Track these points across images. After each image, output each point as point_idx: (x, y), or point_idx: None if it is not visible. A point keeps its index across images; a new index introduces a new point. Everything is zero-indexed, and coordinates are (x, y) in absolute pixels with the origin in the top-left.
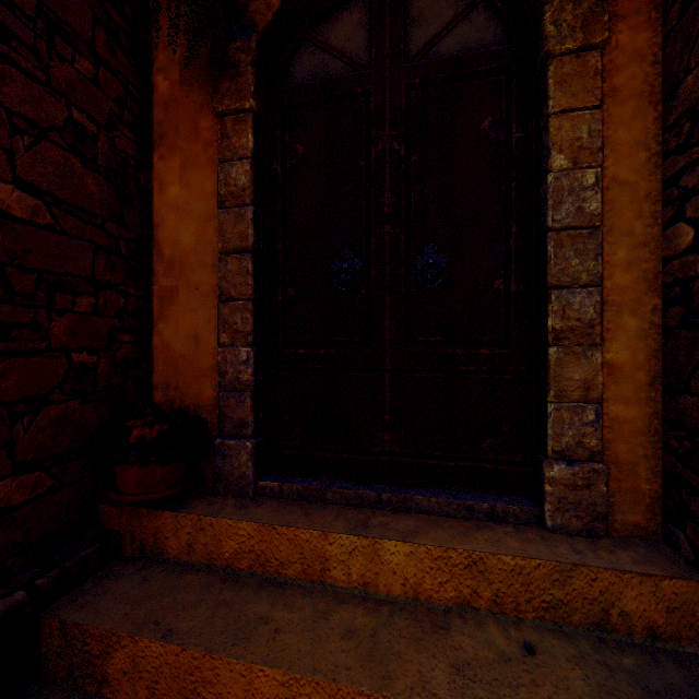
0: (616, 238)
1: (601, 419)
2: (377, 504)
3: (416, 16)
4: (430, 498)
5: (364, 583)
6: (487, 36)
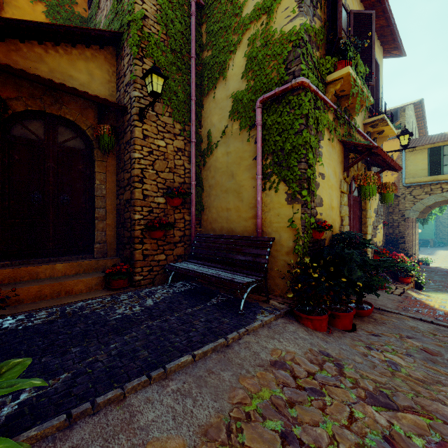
0: (109, 199)
1: (106, 234)
2: (49, 261)
3: (60, 132)
4: (66, 257)
5: (50, 276)
6: (81, 146)
